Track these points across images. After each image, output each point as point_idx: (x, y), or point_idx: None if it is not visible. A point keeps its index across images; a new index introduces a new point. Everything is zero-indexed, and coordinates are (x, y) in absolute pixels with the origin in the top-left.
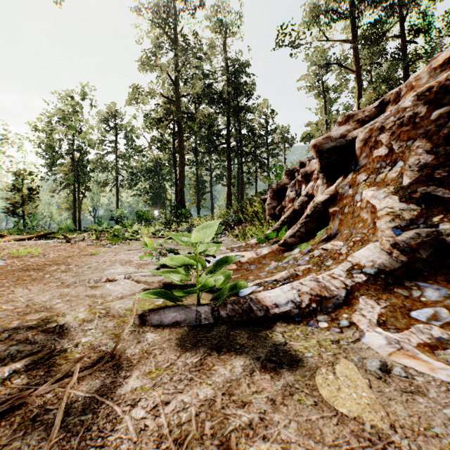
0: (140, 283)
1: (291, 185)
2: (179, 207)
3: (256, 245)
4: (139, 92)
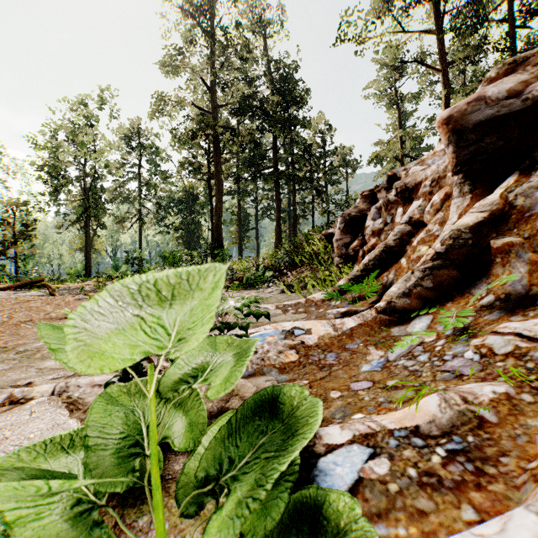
0: (74, 414)
1: (373, 210)
2: (215, 247)
3: (324, 303)
4: (164, 101)
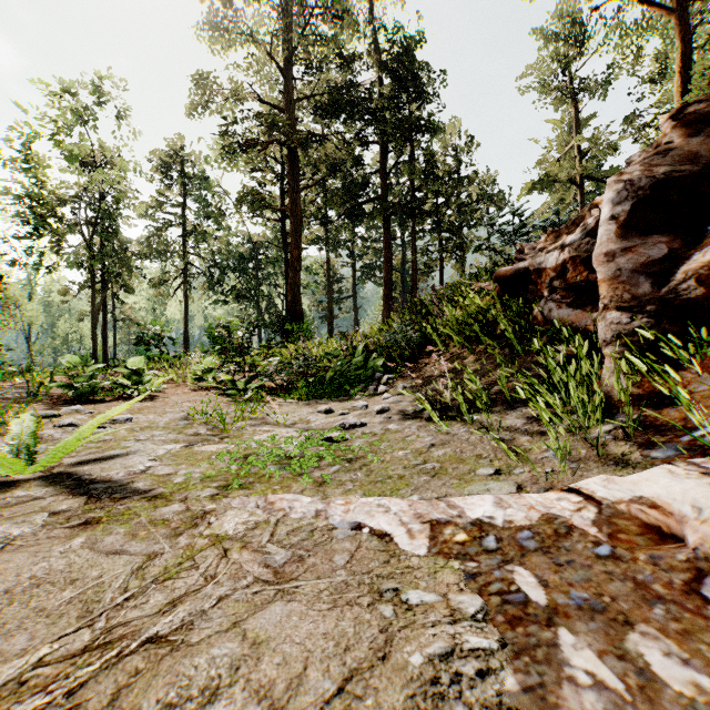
0: None
1: None
2: (287, 319)
3: None
4: (209, 90)
